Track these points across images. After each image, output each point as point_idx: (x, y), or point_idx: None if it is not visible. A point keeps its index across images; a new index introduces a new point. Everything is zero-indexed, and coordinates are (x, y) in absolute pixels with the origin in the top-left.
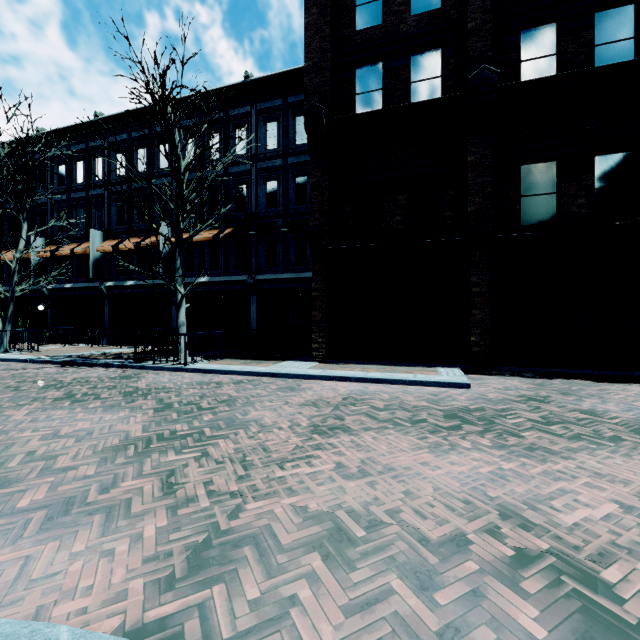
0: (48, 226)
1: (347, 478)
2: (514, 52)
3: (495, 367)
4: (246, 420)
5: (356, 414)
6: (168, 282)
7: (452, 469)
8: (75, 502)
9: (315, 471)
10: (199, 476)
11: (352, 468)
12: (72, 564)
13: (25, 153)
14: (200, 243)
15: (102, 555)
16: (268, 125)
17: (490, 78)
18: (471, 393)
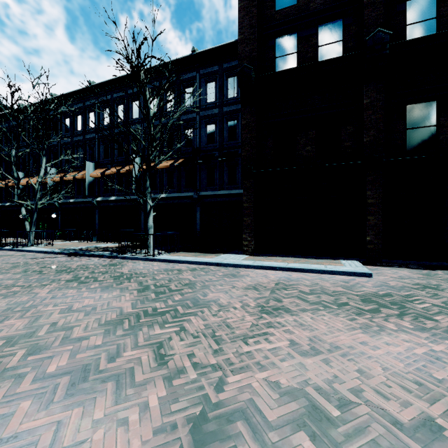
0: (59, 160)
1: (303, 355)
2: (401, 18)
3: (386, 260)
4: (207, 300)
5: (290, 297)
6: (141, 197)
7: (390, 349)
8: (90, 369)
9: (274, 347)
10: (182, 349)
11: (304, 345)
12: (95, 432)
13: (44, 110)
14: (160, 170)
15: (118, 424)
16: (208, 85)
17: (383, 38)
18: (374, 281)
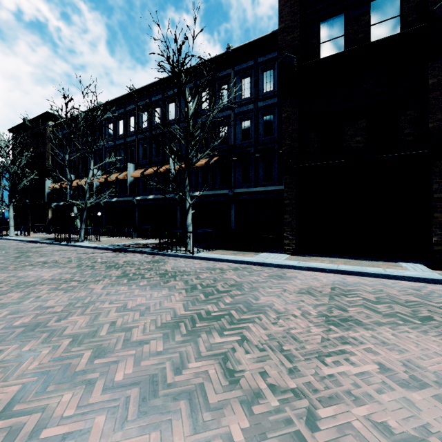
0: (105, 162)
1: (404, 386)
2: None
3: None
4: (260, 305)
5: (355, 306)
6: (180, 195)
7: None
8: (158, 381)
9: (361, 372)
10: (251, 364)
11: (399, 372)
12: None
13: (92, 116)
14: (195, 168)
15: None
16: (243, 81)
17: None
18: None
